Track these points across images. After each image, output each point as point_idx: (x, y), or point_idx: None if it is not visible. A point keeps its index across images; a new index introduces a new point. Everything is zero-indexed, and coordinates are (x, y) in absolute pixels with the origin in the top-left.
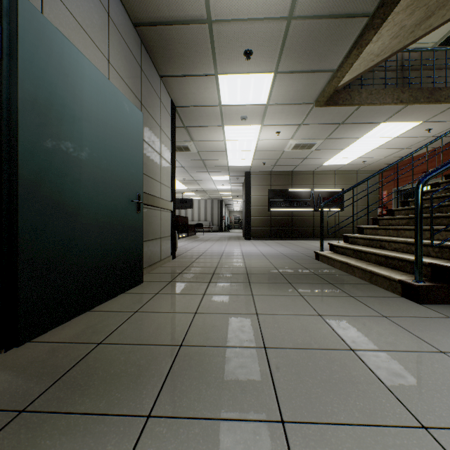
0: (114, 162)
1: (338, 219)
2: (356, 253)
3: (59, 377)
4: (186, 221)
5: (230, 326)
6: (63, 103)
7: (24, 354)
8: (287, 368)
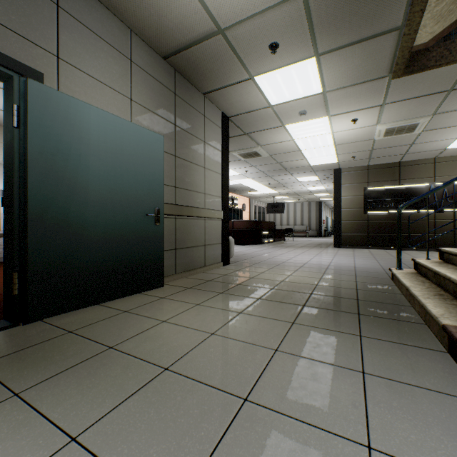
0: (126, 184)
1: (427, 226)
2: (436, 276)
3: (20, 350)
4: (272, 226)
5: (170, 340)
6: (69, 146)
7: (29, 328)
8: (151, 395)
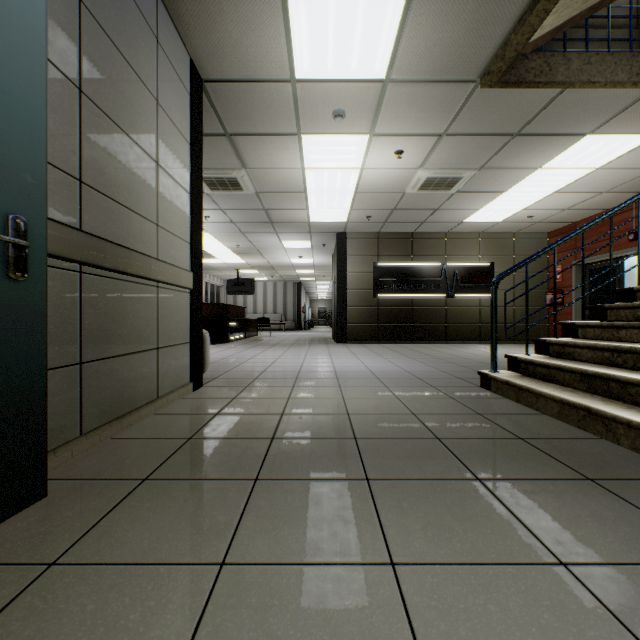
0: None
1: (526, 307)
2: (592, 381)
3: None
4: (242, 313)
5: None
6: None
7: None
8: None
